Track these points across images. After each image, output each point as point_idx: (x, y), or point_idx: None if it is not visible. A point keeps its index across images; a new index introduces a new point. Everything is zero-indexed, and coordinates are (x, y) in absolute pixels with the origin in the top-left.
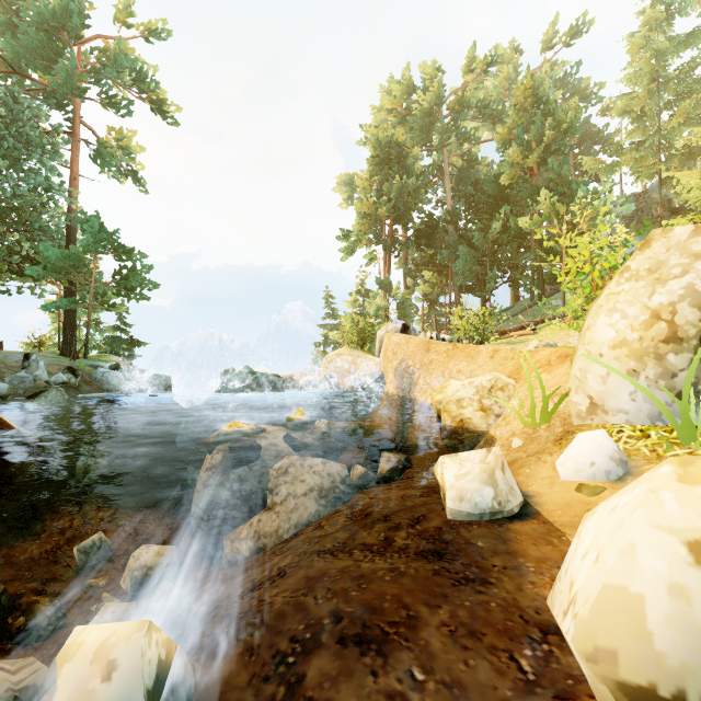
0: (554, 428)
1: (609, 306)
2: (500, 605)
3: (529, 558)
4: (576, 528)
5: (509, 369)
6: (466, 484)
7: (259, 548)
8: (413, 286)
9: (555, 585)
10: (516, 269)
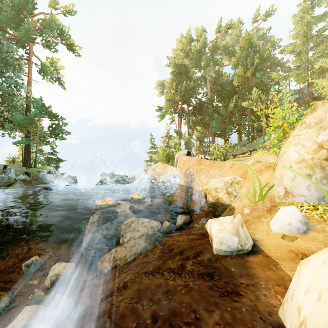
0: (266, 204)
1: (295, 141)
2: (247, 309)
3: (261, 278)
4: (284, 260)
5: (240, 173)
6: (223, 235)
7: (115, 266)
8: (192, 133)
9: (284, 304)
10: (240, 126)
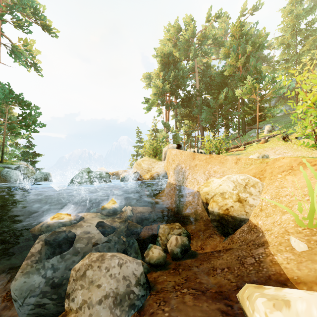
0: None
1: None
2: None
3: None
4: None
5: (253, 171)
6: None
7: None
8: (180, 127)
9: None
10: (228, 120)
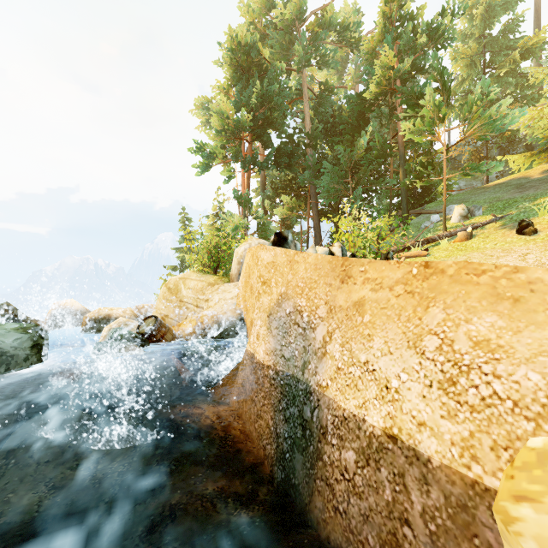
0: None
1: None
2: None
3: None
4: None
5: None
6: None
7: None
8: (271, 210)
9: None
10: (364, 200)
